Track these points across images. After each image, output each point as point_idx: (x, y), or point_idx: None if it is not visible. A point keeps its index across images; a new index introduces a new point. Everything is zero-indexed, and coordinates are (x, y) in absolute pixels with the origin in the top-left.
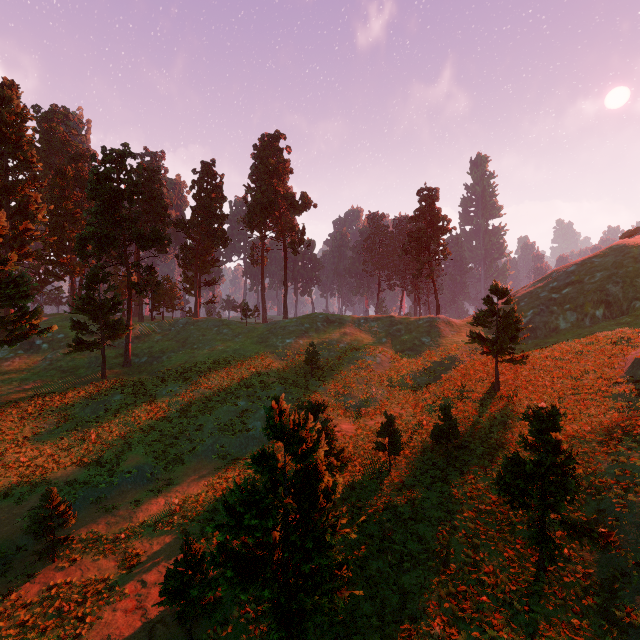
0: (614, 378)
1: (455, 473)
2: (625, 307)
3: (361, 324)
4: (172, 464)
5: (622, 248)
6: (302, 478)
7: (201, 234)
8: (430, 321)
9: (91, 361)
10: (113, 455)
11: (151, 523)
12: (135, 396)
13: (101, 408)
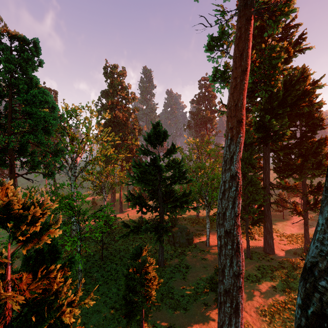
0: None
1: None
2: None
3: None
4: None
5: None
6: None
7: None
8: None
9: None
10: None
11: None
12: None
13: None
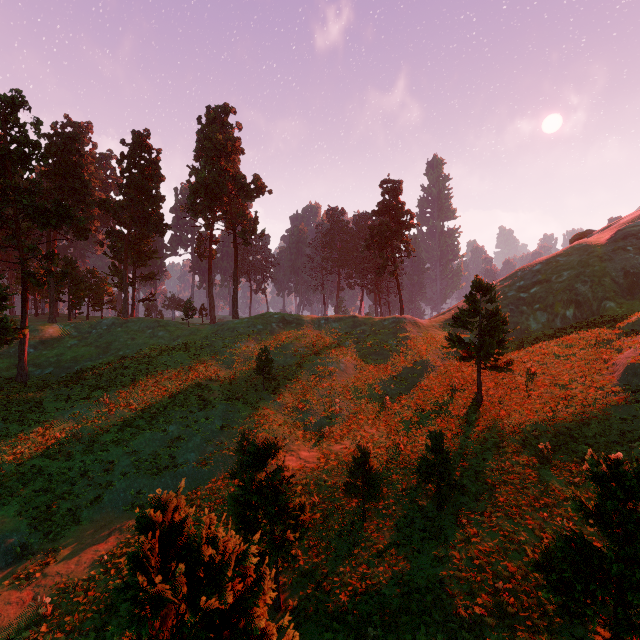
0: (608, 386)
1: (450, 523)
2: (595, 307)
3: (321, 325)
4: (60, 526)
5: (585, 247)
6: None
7: (131, 217)
8: (396, 322)
9: None
10: None
11: None
12: (23, 423)
13: None
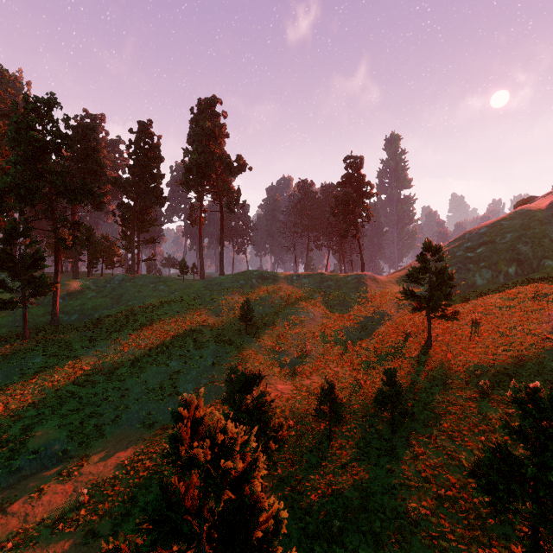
0: (543, 334)
1: (402, 443)
2: (535, 265)
3: (294, 280)
4: (90, 437)
5: (527, 212)
6: (229, 510)
7: (137, 192)
8: (358, 278)
9: (15, 320)
10: (19, 430)
11: (50, 523)
12: (58, 358)
13: (16, 373)
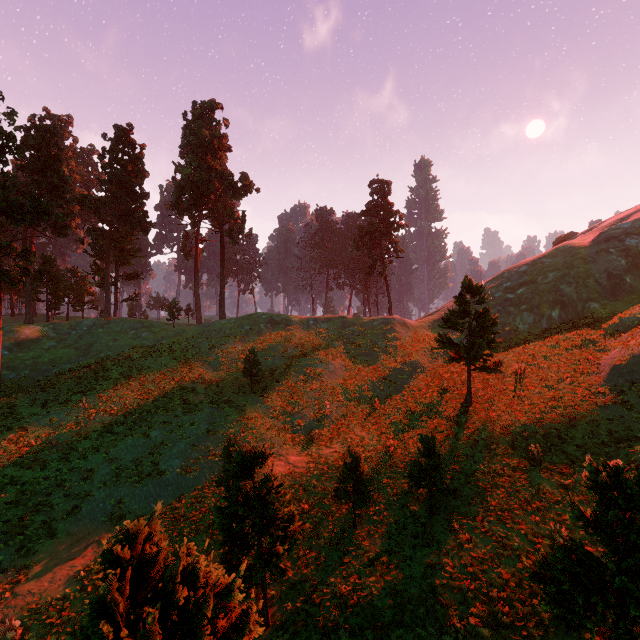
0: (594, 387)
1: (443, 529)
2: (580, 308)
3: (310, 326)
4: (33, 540)
5: (569, 249)
6: None
7: (113, 214)
8: (385, 322)
9: None
10: None
11: None
12: None
13: None
